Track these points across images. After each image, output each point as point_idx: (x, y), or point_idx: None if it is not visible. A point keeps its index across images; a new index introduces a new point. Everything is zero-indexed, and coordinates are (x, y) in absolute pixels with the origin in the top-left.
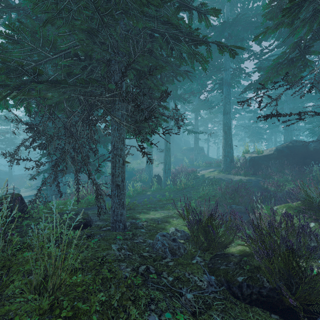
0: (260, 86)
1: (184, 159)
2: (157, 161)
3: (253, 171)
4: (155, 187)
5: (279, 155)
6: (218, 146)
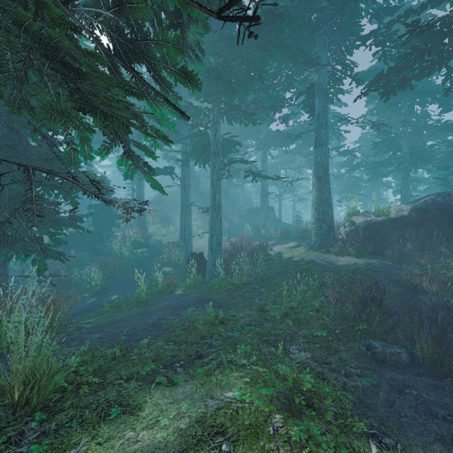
0: (396, 83)
1: (245, 225)
2: (202, 229)
3: (371, 248)
4: (193, 278)
5: (421, 219)
6: (294, 206)
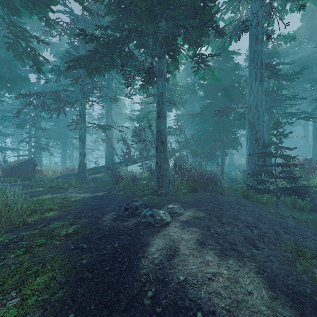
0: None
1: None
2: None
3: None
4: None
5: None
6: None
